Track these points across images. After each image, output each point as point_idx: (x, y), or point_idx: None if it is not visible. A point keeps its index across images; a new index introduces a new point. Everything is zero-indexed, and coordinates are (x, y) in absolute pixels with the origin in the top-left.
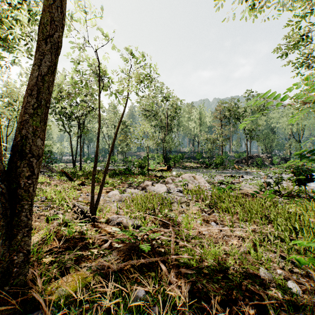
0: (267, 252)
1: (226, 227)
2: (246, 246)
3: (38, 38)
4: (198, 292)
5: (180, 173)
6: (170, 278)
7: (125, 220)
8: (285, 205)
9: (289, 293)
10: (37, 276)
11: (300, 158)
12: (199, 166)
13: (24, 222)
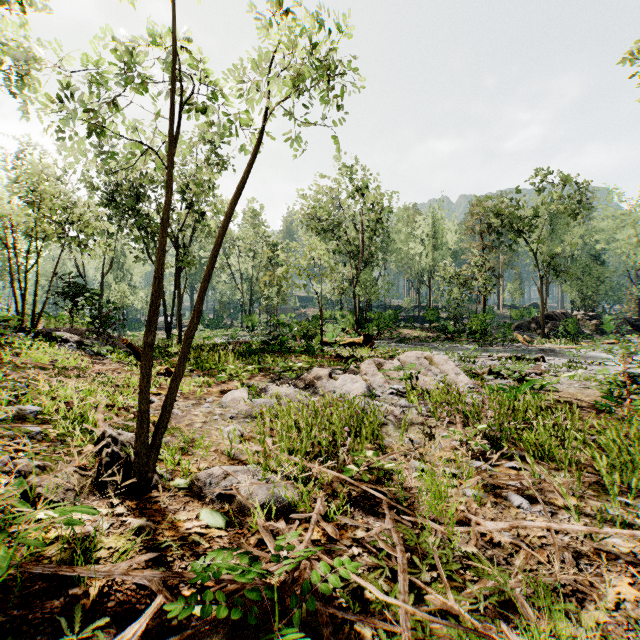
0: None
1: (562, 514)
2: None
3: None
4: None
5: (395, 350)
6: None
7: (246, 486)
8: None
9: None
10: None
11: None
12: (434, 337)
13: None
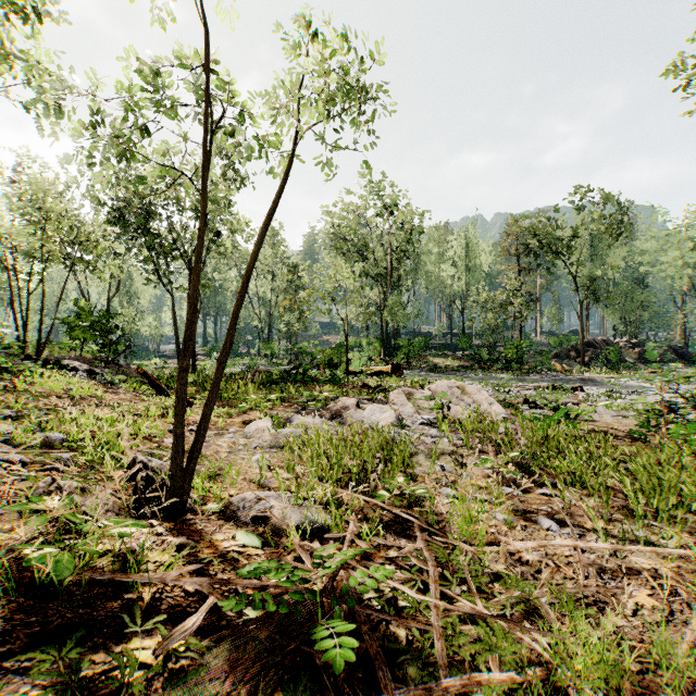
0: None
1: (590, 536)
2: None
3: None
4: None
5: (426, 380)
6: None
7: (279, 510)
8: None
9: None
10: None
11: None
12: (467, 365)
13: None
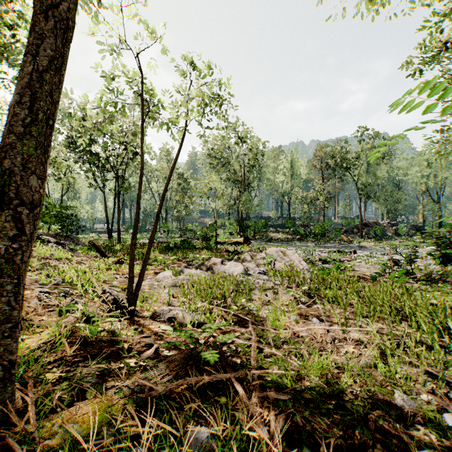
0: (404, 365)
1: (335, 325)
2: (369, 356)
3: (34, 10)
4: (297, 430)
5: (263, 247)
6: (250, 407)
7: (181, 314)
8: (425, 293)
9: (449, 434)
10: (29, 405)
11: (440, 226)
12: (290, 238)
13: (6, 313)
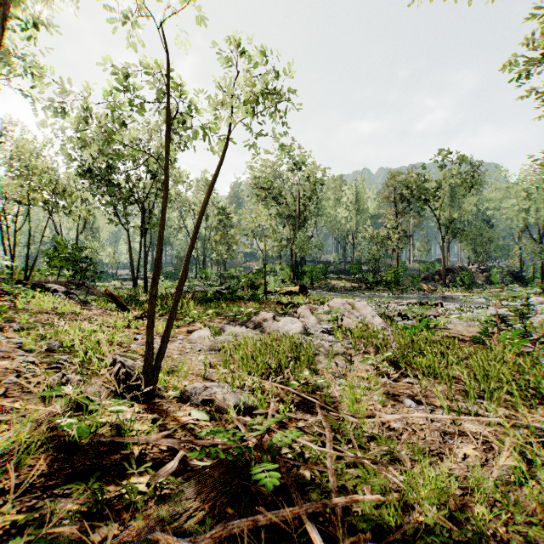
0: None
1: (438, 410)
2: (505, 466)
3: None
4: None
5: (325, 298)
6: None
7: (221, 395)
8: None
9: None
10: None
11: (542, 272)
12: (357, 286)
13: None
